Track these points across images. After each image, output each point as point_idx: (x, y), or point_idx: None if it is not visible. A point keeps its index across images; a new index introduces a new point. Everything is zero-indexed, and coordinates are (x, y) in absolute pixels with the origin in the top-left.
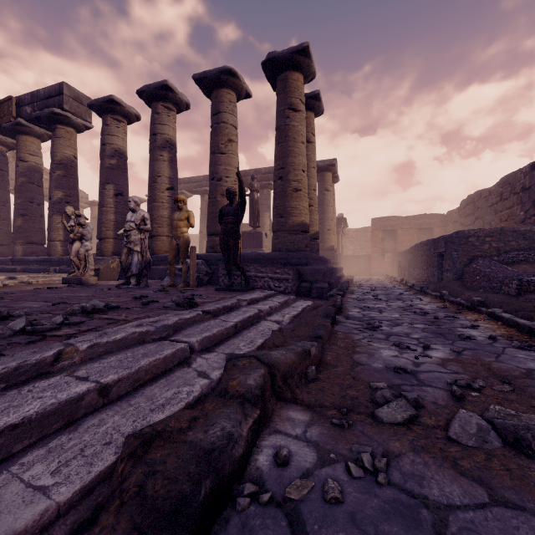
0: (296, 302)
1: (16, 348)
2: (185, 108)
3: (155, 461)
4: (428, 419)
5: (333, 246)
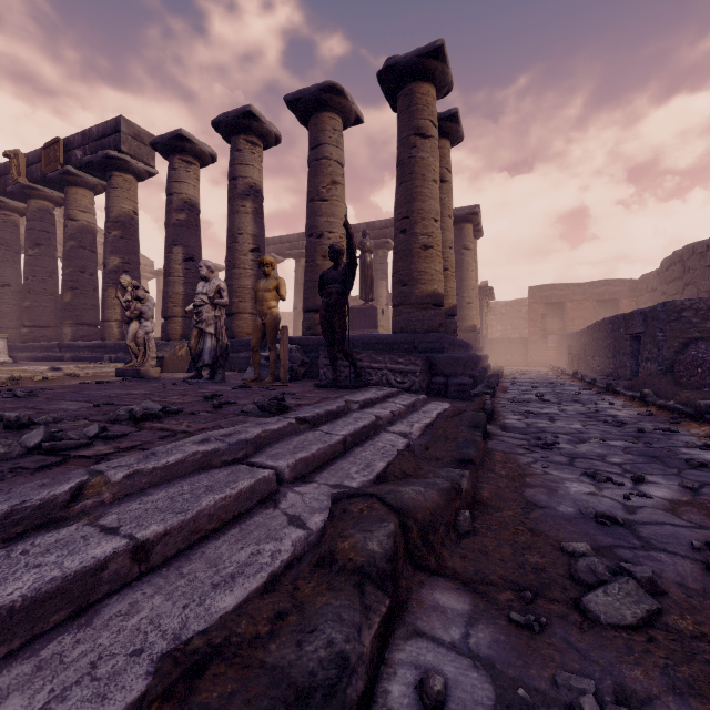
0: (427, 404)
1: (19, 477)
2: (274, 142)
3: None
4: (679, 618)
5: (476, 325)
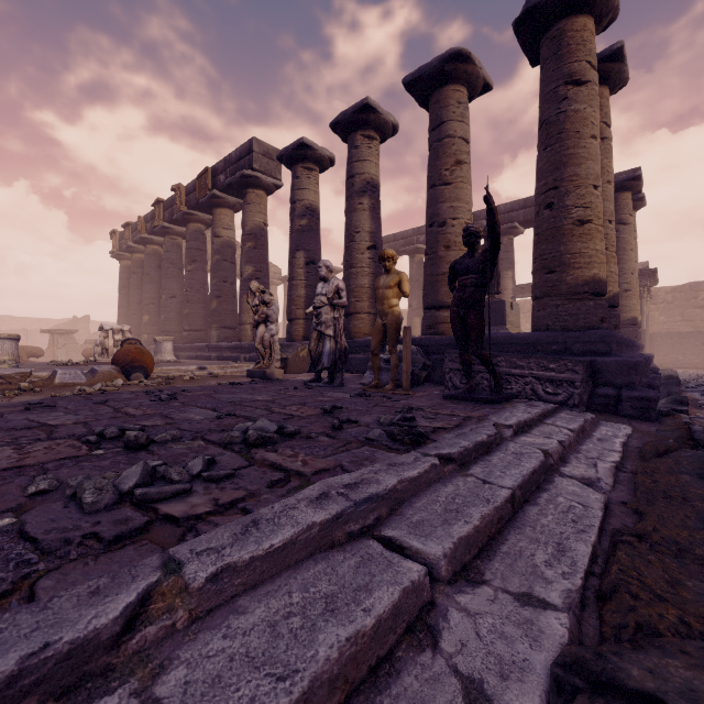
0: (598, 426)
1: (78, 563)
2: (391, 132)
3: None
4: None
5: (636, 317)
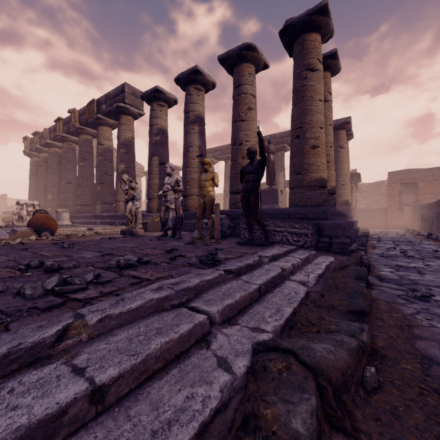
0: (317, 257)
1: (29, 317)
2: (211, 87)
3: None
4: None
5: (348, 200)
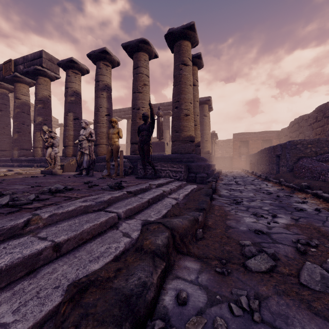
0: (186, 185)
1: None
2: (116, 65)
3: (89, 305)
4: (283, 268)
5: (209, 150)
